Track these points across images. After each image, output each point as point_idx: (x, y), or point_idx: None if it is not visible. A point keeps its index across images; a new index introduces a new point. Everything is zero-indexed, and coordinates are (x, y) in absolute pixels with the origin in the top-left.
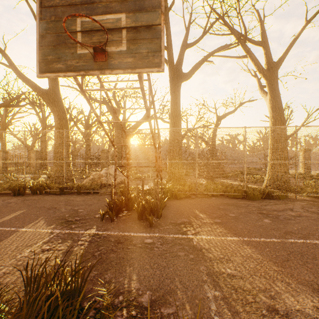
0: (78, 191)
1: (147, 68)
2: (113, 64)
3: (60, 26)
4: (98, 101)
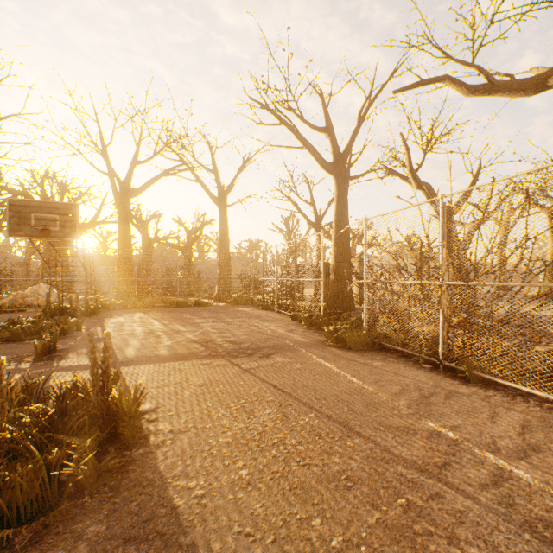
0: None
1: (71, 238)
2: (53, 235)
3: (22, 215)
4: (13, 191)
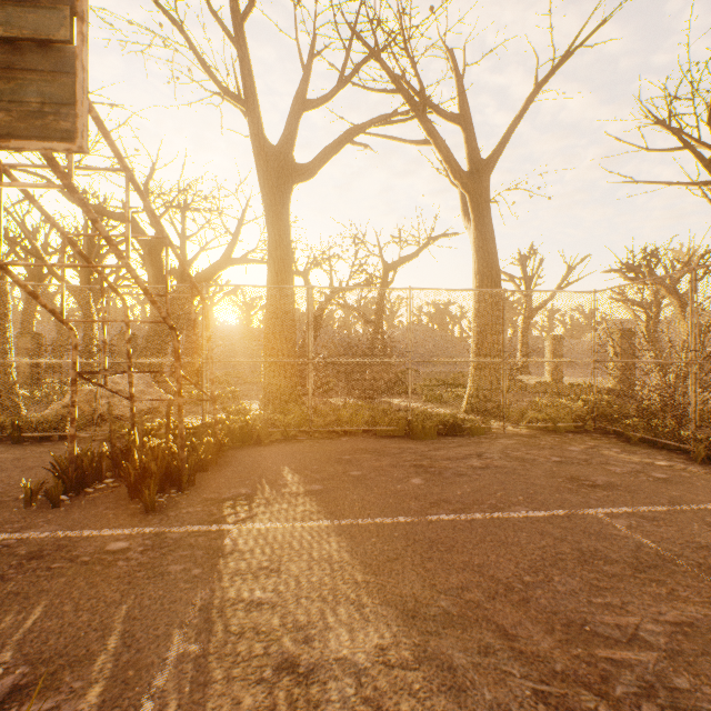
0: (14, 435)
1: (42, 141)
2: None
3: None
4: (109, 214)
